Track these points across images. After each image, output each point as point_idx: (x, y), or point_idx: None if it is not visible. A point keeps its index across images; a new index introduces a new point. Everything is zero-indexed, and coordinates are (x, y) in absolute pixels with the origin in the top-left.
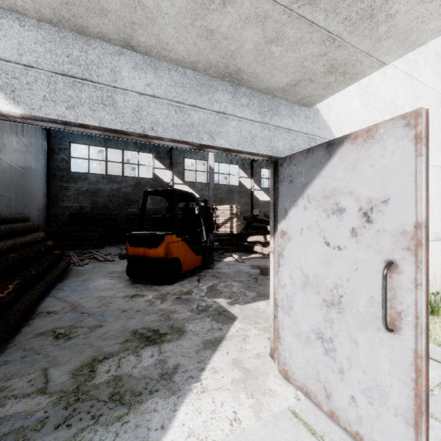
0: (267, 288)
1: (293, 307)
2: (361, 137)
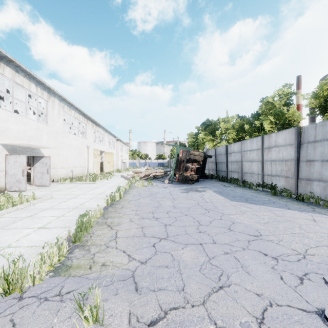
0: None
1: (37, 176)
2: (46, 157)
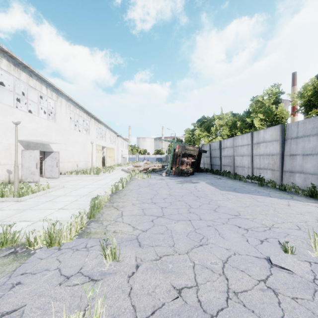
0: None
1: (47, 169)
2: (55, 152)
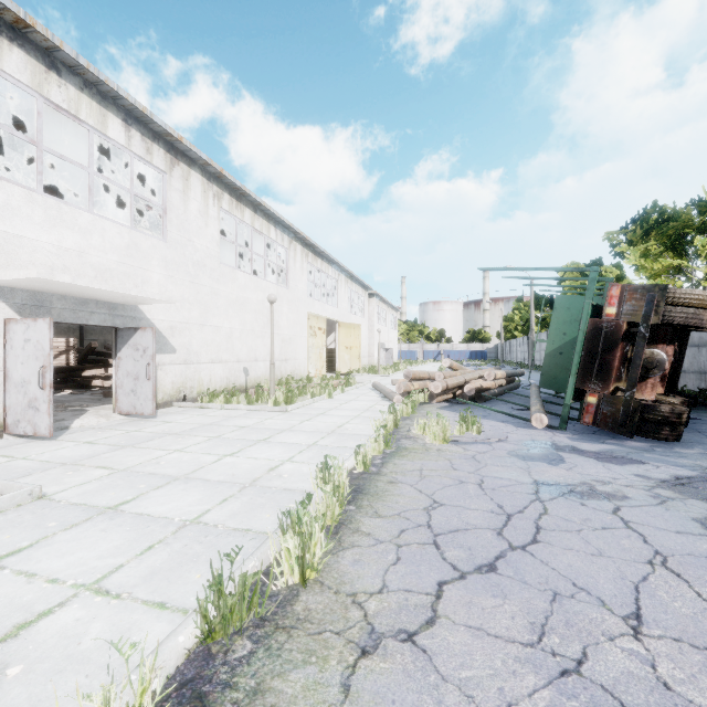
0: (110, 401)
1: (124, 385)
2: (144, 329)
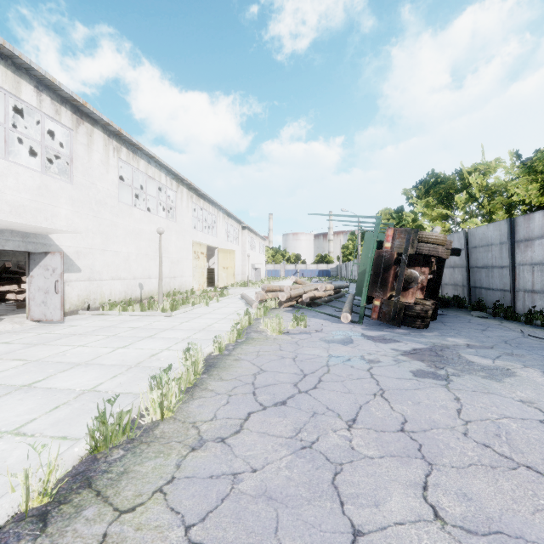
0: (23, 311)
1: (36, 298)
2: (53, 254)
